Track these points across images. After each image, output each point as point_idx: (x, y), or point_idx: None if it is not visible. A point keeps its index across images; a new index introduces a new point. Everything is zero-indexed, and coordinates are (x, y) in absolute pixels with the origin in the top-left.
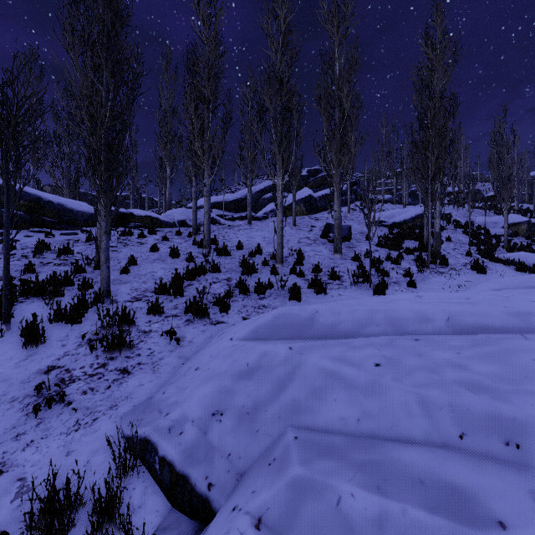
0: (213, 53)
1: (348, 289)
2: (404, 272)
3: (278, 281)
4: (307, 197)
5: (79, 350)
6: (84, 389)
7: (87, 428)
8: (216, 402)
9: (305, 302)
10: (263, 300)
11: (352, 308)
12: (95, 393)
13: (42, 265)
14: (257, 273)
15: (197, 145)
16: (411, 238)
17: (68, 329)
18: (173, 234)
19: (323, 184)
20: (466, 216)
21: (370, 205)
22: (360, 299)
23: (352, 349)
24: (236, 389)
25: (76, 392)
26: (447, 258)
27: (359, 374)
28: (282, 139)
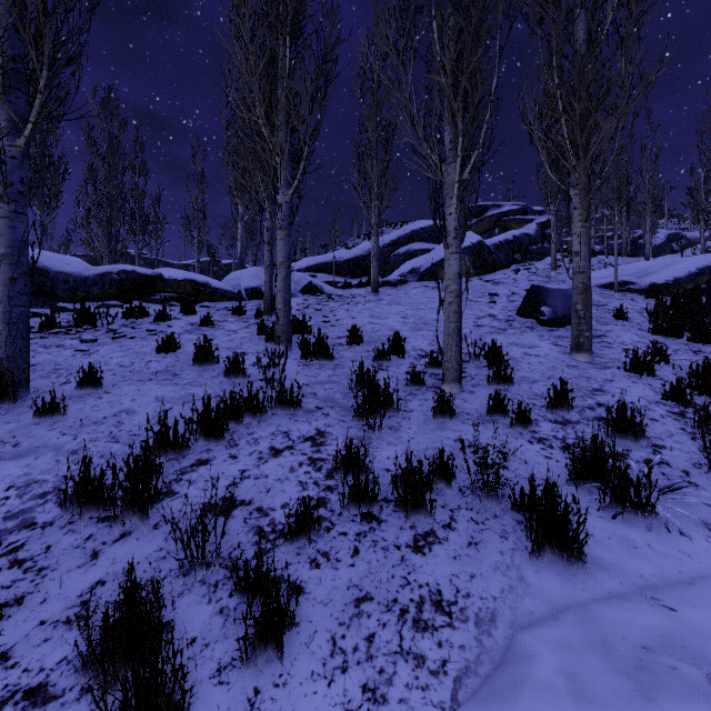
0: None
1: (706, 489)
2: None
3: (475, 465)
4: (474, 245)
5: None
6: None
7: None
8: None
9: (597, 571)
10: (430, 555)
11: None
12: None
13: None
14: (396, 415)
15: (260, 113)
16: None
17: None
18: (229, 312)
19: (493, 228)
20: None
21: None
22: None
23: None
24: None
25: None
26: None
27: None
28: (457, 68)
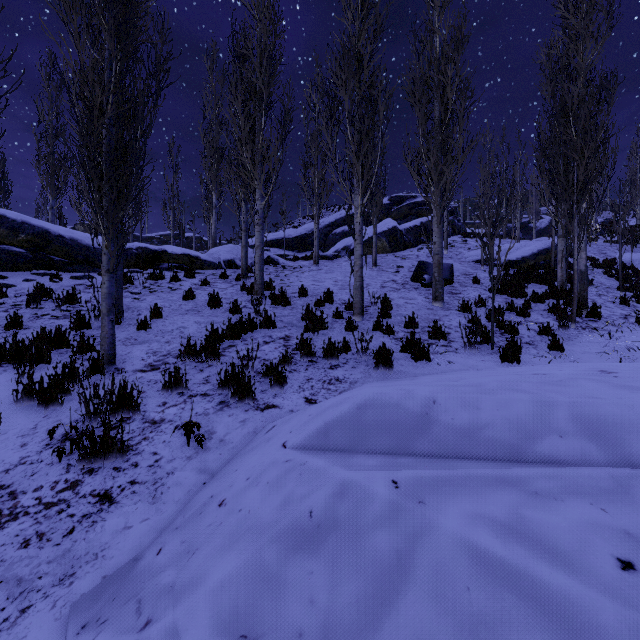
0: (267, 29)
1: (460, 353)
2: (539, 327)
3: (358, 341)
4: (390, 230)
5: (44, 454)
6: (28, 534)
7: (3, 633)
8: (245, 609)
9: (399, 373)
10: (336, 370)
11: (500, 397)
12: (44, 544)
13: (34, 318)
14: (326, 329)
15: (246, 155)
16: (536, 281)
17: (39, 416)
18: (217, 277)
19: (409, 214)
20: (602, 252)
21: (493, 229)
22: (491, 372)
23: (535, 502)
24: (287, 579)
25: (11, 542)
26: (599, 308)
27: (588, 594)
28: (361, 141)
